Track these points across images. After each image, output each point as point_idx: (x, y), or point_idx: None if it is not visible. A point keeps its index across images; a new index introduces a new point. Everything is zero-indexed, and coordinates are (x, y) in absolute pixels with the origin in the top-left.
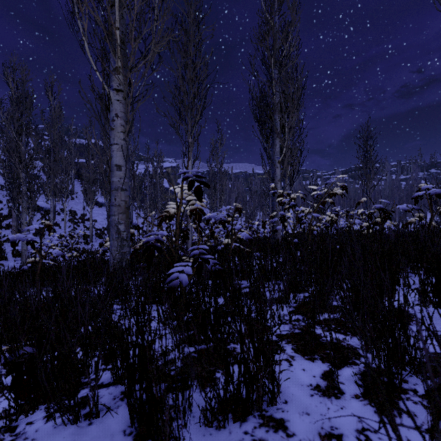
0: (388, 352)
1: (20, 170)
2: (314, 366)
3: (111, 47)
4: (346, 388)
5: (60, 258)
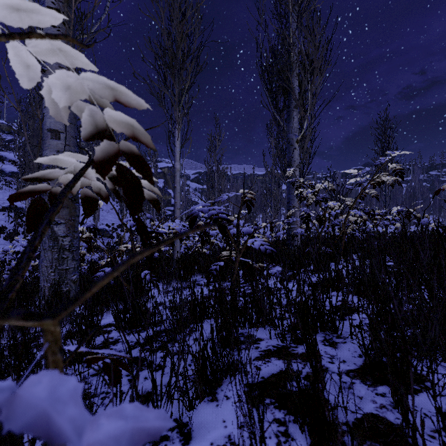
0: None
1: None
2: None
3: None
4: None
5: None
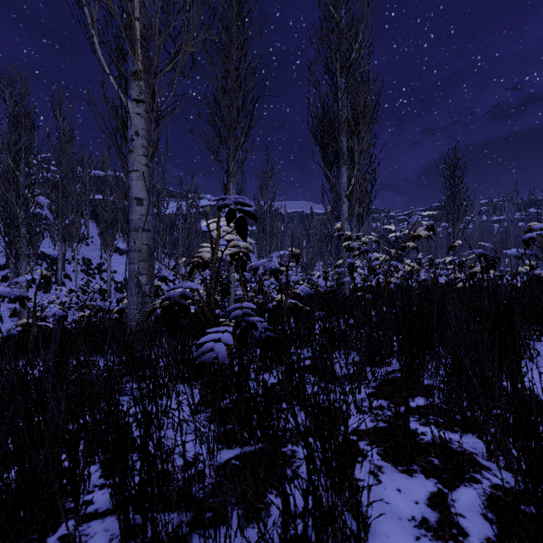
0: (539, 471)
1: (17, 207)
2: (414, 485)
3: (129, 44)
4: (469, 526)
5: (69, 319)
